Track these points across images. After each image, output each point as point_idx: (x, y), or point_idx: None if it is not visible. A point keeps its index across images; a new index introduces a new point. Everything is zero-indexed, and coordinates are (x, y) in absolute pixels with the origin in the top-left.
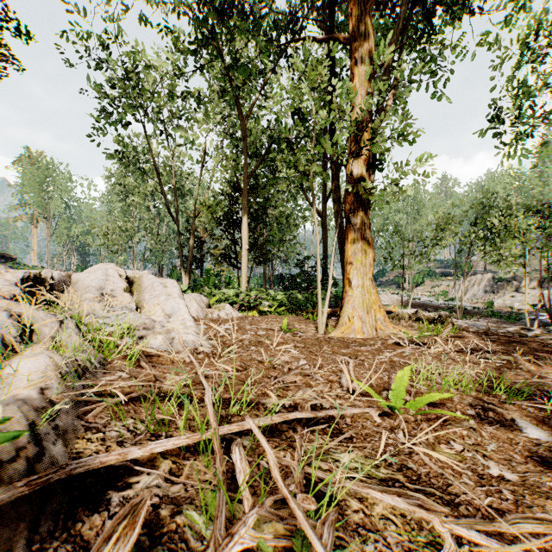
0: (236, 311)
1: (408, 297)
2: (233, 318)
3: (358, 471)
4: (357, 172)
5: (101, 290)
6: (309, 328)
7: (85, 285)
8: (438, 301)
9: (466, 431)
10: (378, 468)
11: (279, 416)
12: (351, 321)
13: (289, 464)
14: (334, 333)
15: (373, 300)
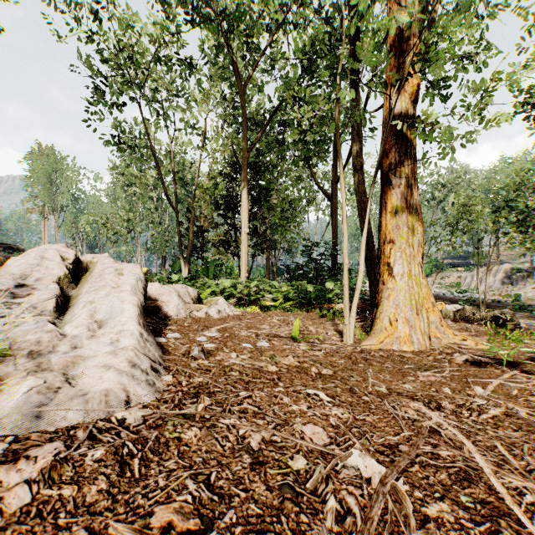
0: (232, 307)
1: None
2: (226, 317)
3: None
4: (400, 112)
5: (25, 279)
6: (327, 331)
7: (5, 272)
8: (451, 293)
9: None
10: None
11: None
12: (393, 325)
13: None
14: (368, 342)
15: (423, 295)
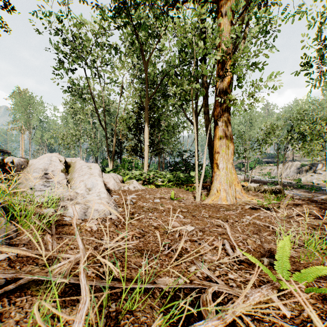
0: (140, 185)
1: (246, 176)
2: (138, 190)
3: None
4: (222, 90)
5: (45, 170)
6: (189, 196)
7: (35, 167)
8: (265, 178)
9: None
10: None
11: None
12: (218, 192)
13: None
14: (207, 200)
15: (233, 178)
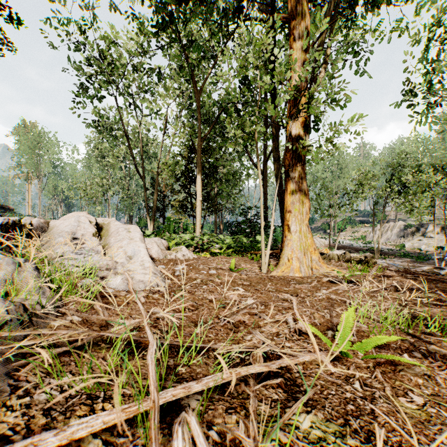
0: (191, 253)
1: (333, 241)
2: (188, 259)
3: (322, 443)
4: (295, 133)
5: (73, 234)
6: (253, 267)
7: (59, 231)
8: (358, 244)
9: (421, 379)
10: (344, 438)
11: (231, 372)
12: (290, 261)
13: (243, 443)
14: (275, 272)
15: (309, 243)
